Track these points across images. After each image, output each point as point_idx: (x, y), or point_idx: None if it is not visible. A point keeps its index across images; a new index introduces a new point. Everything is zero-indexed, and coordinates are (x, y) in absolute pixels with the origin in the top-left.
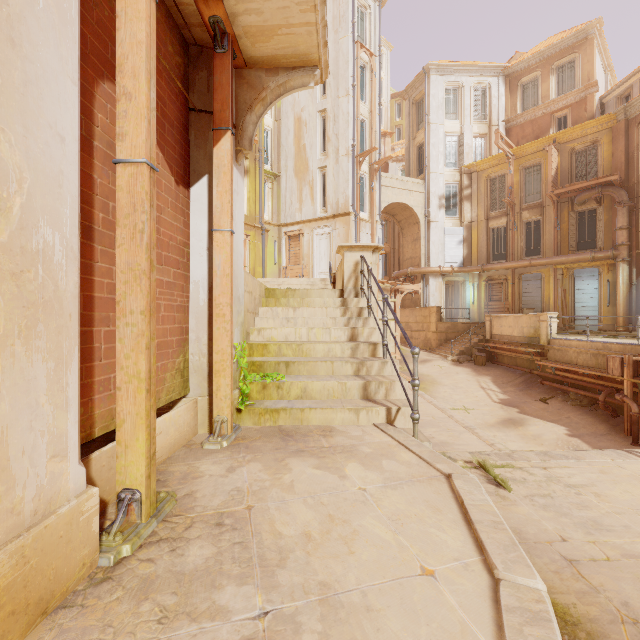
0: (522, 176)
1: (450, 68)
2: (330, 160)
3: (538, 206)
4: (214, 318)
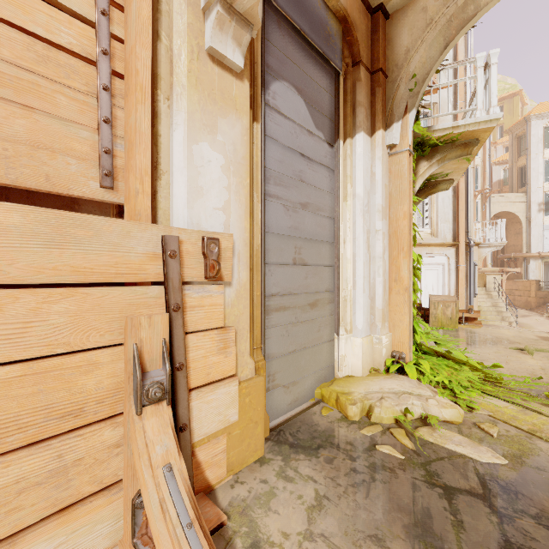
0: None
1: (548, 114)
2: None
3: None
4: None
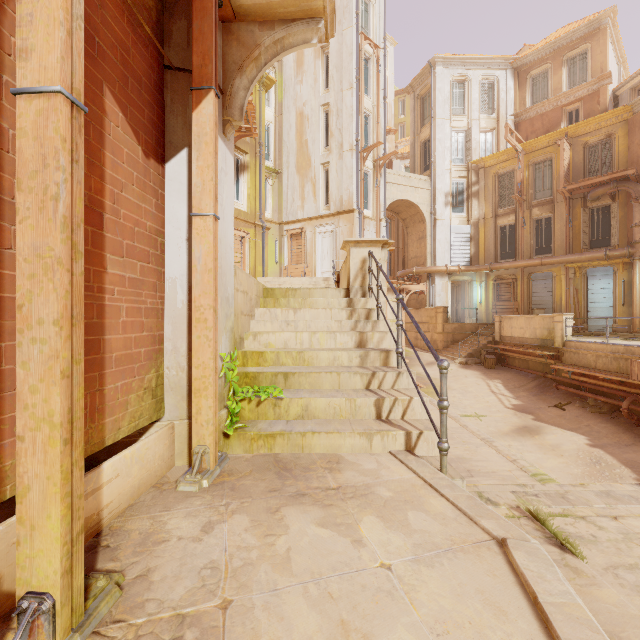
0: (532, 172)
1: (457, 61)
2: (333, 156)
3: (549, 203)
4: (193, 324)
